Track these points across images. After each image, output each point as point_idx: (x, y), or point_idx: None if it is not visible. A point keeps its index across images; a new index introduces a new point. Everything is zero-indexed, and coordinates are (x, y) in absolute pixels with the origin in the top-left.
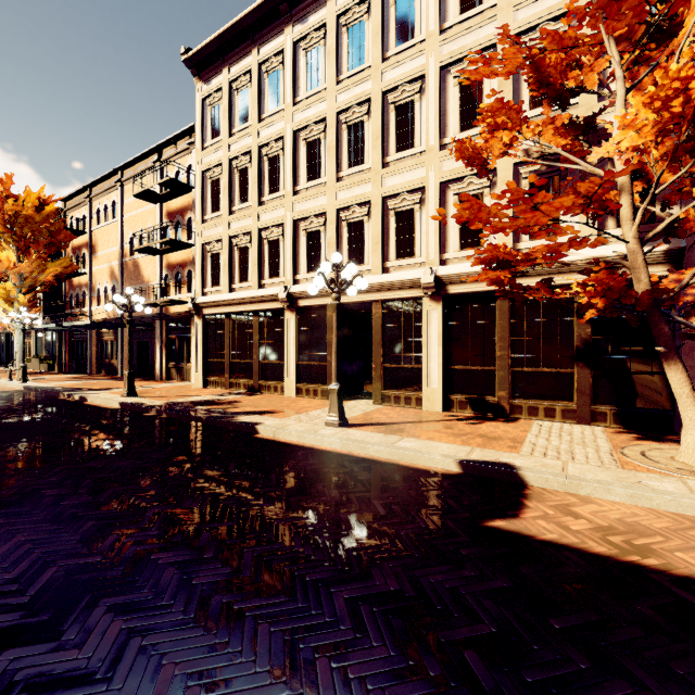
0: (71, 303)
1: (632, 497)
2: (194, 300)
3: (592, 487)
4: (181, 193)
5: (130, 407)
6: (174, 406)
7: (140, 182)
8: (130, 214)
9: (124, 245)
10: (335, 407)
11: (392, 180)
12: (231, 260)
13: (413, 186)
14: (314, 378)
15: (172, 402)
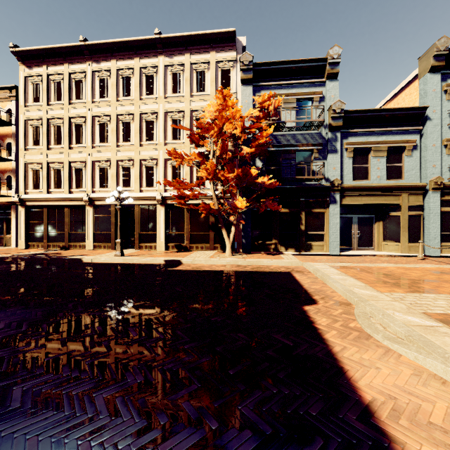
0: None
1: (205, 262)
2: (20, 196)
3: (197, 261)
4: (2, 125)
5: None
6: (22, 256)
7: None
8: None
9: None
10: (119, 249)
11: (144, 153)
12: (49, 175)
13: (153, 157)
14: (104, 240)
15: (16, 255)
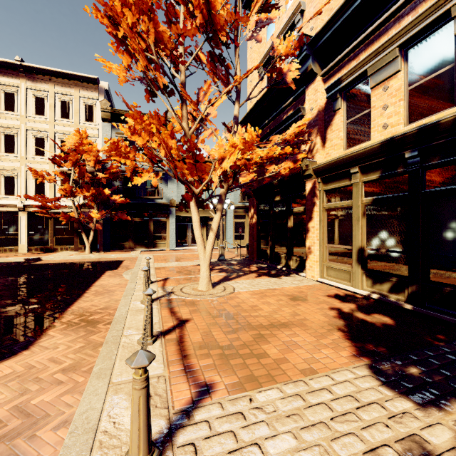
0: None
1: (64, 258)
2: None
3: (57, 258)
4: None
5: None
6: None
7: None
8: None
9: None
10: None
11: (3, 163)
12: None
13: (14, 168)
14: None
15: None
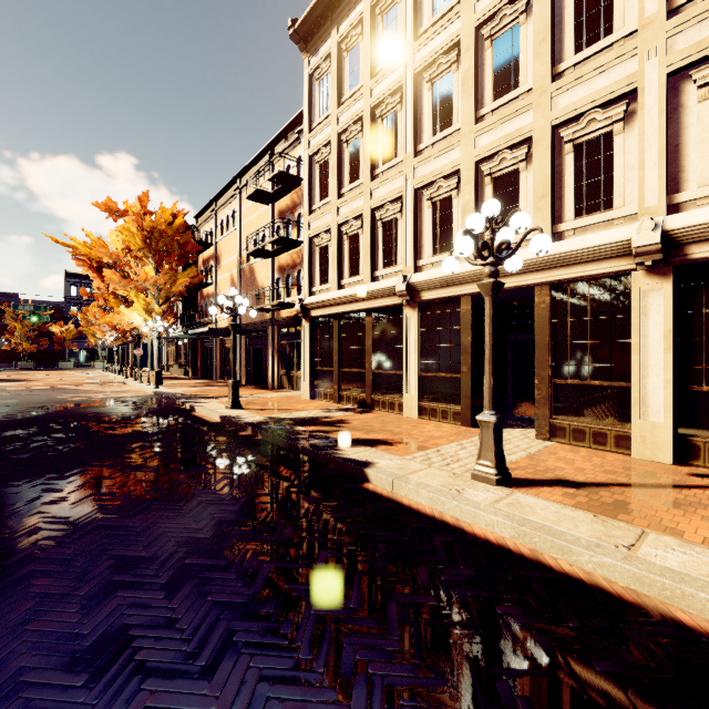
0: (200, 312)
1: None
2: (302, 301)
3: None
4: (291, 188)
5: (229, 422)
6: (272, 425)
7: (253, 184)
8: (247, 220)
9: (242, 252)
10: (488, 451)
11: (569, 96)
12: (340, 251)
13: (610, 94)
14: (442, 395)
15: (272, 418)
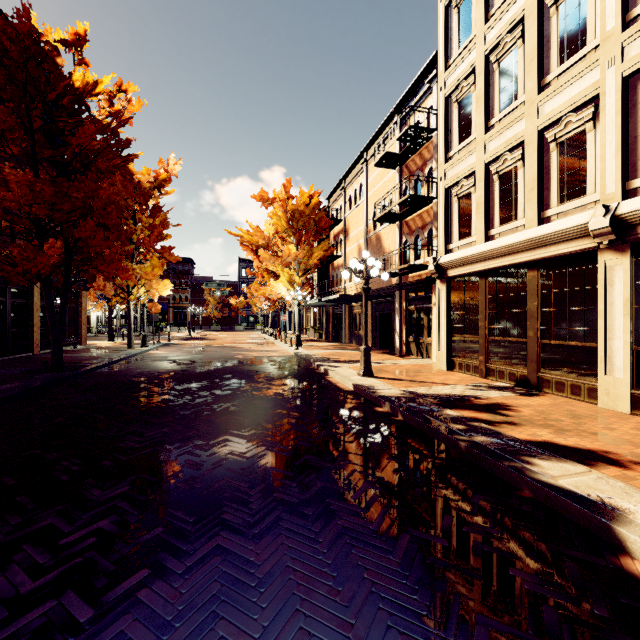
0: (331, 282)
1: None
2: (436, 260)
3: None
4: (421, 144)
5: (362, 393)
6: (412, 402)
7: (380, 150)
8: (373, 190)
9: (368, 222)
10: None
11: None
12: (488, 196)
13: None
14: None
15: (410, 392)
